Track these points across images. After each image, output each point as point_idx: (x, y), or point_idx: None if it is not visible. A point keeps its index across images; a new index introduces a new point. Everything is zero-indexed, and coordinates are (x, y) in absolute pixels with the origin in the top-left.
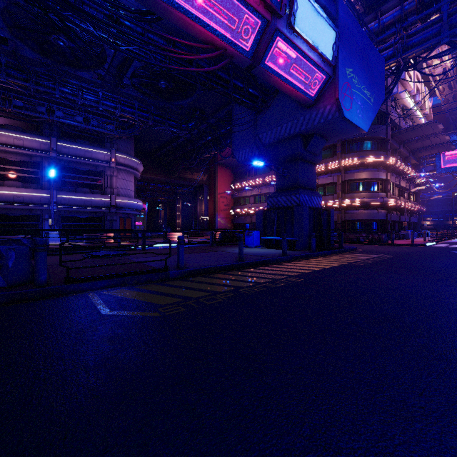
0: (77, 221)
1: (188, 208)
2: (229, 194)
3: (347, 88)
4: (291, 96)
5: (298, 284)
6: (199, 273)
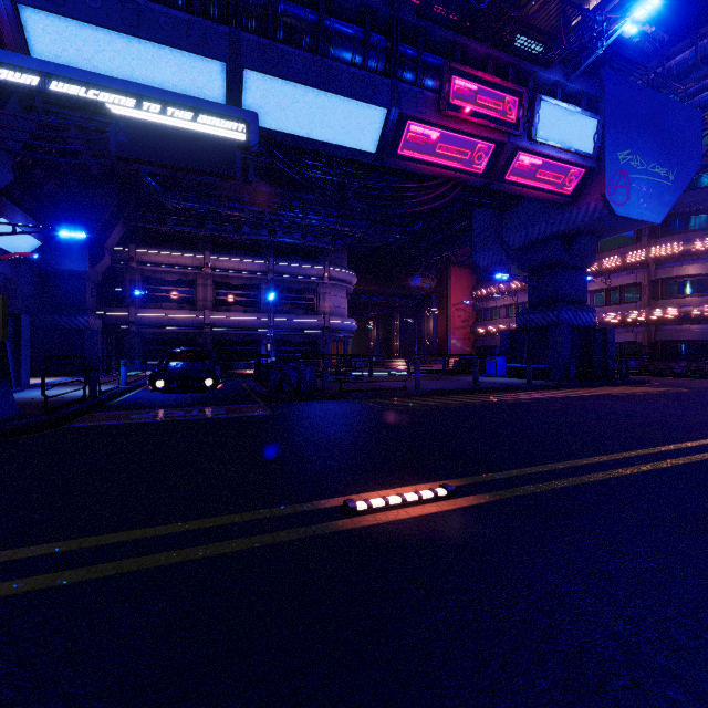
0: (291, 345)
1: (409, 326)
2: (468, 305)
3: (620, 177)
4: (541, 199)
5: (524, 403)
6: (434, 394)
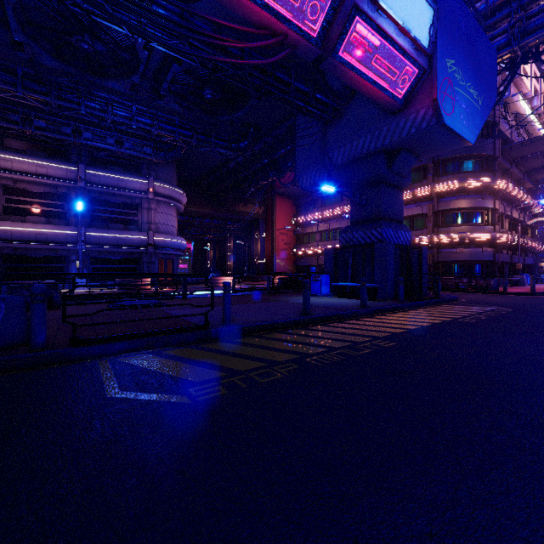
0: (109, 263)
1: (240, 248)
2: (290, 230)
3: (448, 85)
4: (372, 99)
5: (389, 351)
6: (251, 332)
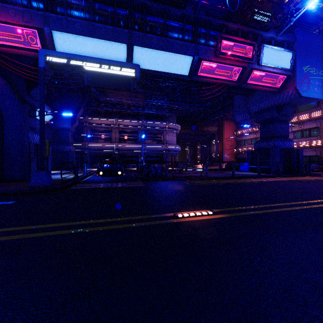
0: (151, 157)
1: (204, 149)
2: (233, 138)
3: (304, 78)
4: (265, 90)
5: (254, 183)
6: (214, 179)
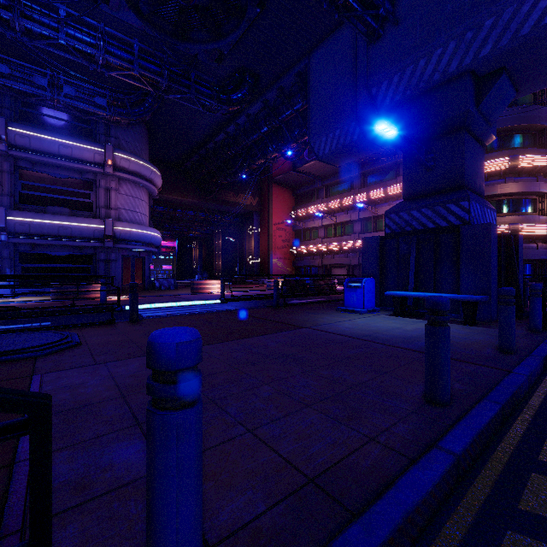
0: (48, 261)
1: (230, 246)
2: (289, 225)
3: None
4: None
5: None
6: None
